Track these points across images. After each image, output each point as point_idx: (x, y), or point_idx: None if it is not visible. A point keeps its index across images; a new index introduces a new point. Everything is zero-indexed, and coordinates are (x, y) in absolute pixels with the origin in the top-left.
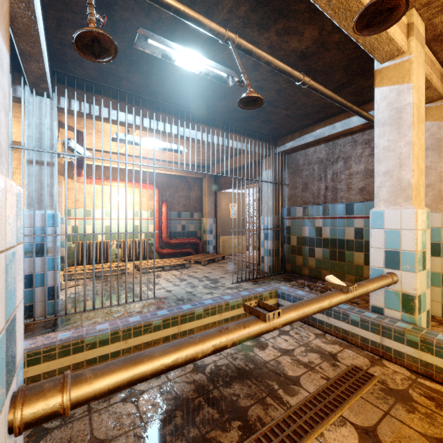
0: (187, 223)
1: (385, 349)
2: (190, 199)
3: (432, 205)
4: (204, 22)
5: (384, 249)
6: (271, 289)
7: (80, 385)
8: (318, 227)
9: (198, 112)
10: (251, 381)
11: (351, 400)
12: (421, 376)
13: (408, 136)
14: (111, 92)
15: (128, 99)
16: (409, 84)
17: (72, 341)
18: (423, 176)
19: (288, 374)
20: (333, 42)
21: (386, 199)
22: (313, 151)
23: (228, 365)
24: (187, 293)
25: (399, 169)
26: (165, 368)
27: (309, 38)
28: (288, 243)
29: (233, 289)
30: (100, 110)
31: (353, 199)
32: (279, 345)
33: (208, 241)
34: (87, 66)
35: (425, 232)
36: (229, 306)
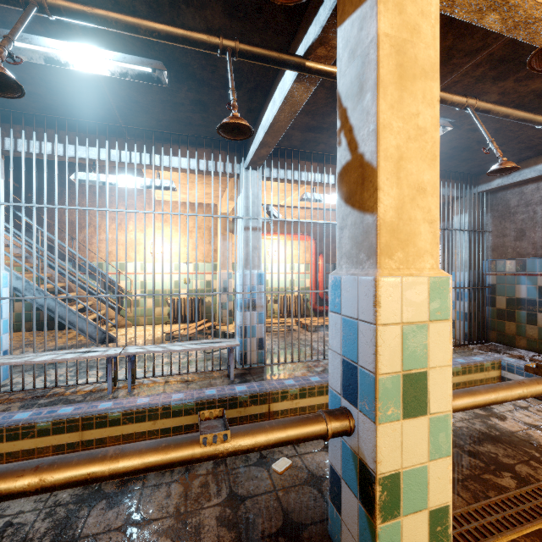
0: None
1: None
2: None
3: None
4: (447, 98)
5: None
6: (493, 359)
7: None
8: None
9: None
10: (504, 445)
11: None
12: None
13: None
14: (303, 155)
15: (316, 158)
16: None
17: (325, 384)
18: None
19: None
20: None
21: None
22: (535, 189)
23: (468, 428)
24: None
25: None
26: (490, 402)
27: None
28: (492, 306)
29: None
30: (293, 173)
31: None
32: (521, 419)
33: None
34: (294, 139)
35: None
36: None
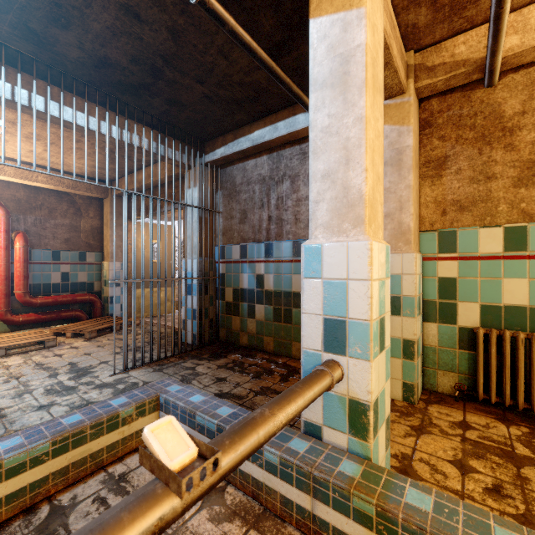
0: (74, 270)
1: (319, 525)
2: (80, 231)
3: (391, 242)
4: None
5: (323, 316)
6: (145, 397)
7: None
8: (260, 274)
9: (24, 50)
10: None
11: None
12: None
13: (359, 106)
14: None
15: None
16: (360, 10)
17: None
18: (382, 187)
19: None
20: None
21: (326, 223)
22: (254, 165)
23: None
24: None
25: (346, 168)
26: None
27: None
28: (223, 299)
29: (105, 389)
30: None
31: (302, 235)
32: None
33: (112, 298)
34: None
35: (384, 284)
36: (1, 472)
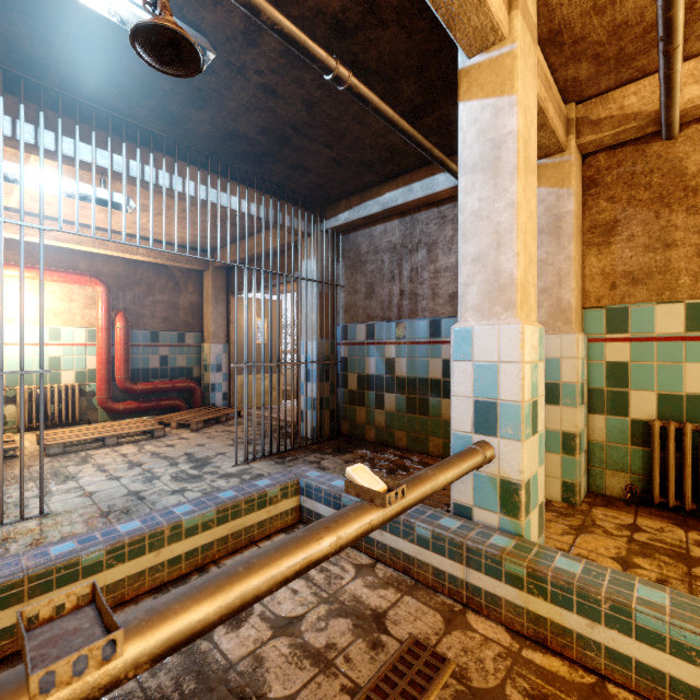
0: (173, 353)
1: (472, 591)
2: (179, 309)
3: (548, 322)
4: None
5: (473, 399)
6: (287, 480)
7: None
8: (390, 358)
9: (156, 129)
10: None
11: None
12: (529, 643)
13: (511, 192)
14: None
15: None
16: (512, 97)
17: None
18: (535, 267)
19: (270, 694)
20: (391, 7)
21: (477, 306)
22: (383, 231)
23: (130, 695)
24: (130, 495)
25: (497, 252)
26: None
27: None
28: (345, 387)
29: (232, 478)
30: None
31: (440, 312)
32: (276, 609)
33: (213, 386)
34: None
35: (536, 367)
36: (182, 531)
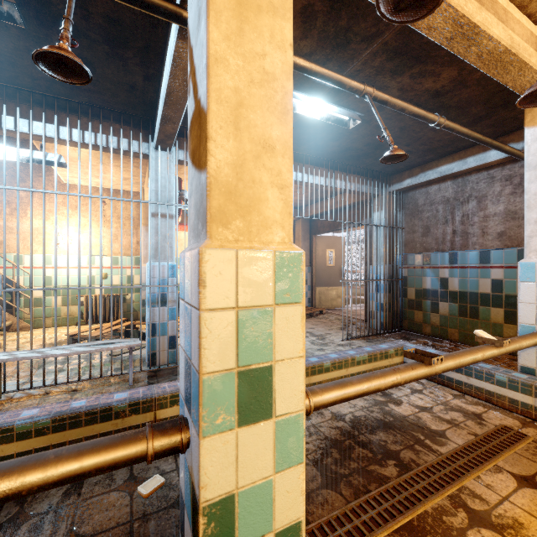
0: None
1: None
2: None
3: None
4: (345, 82)
5: (536, 304)
6: (397, 346)
7: (315, 395)
8: (443, 278)
9: (306, 153)
10: (395, 431)
11: (504, 453)
12: None
13: None
14: None
15: None
16: None
17: None
18: None
19: (431, 428)
20: (474, 79)
21: None
22: (437, 189)
23: (366, 416)
24: None
25: None
26: (361, 393)
27: (446, 78)
28: (405, 297)
29: (345, 346)
30: None
31: (489, 246)
32: (414, 403)
33: None
34: None
35: None
36: (355, 362)
